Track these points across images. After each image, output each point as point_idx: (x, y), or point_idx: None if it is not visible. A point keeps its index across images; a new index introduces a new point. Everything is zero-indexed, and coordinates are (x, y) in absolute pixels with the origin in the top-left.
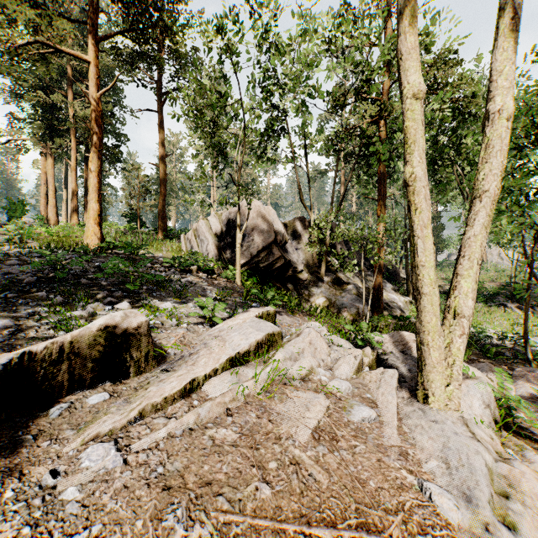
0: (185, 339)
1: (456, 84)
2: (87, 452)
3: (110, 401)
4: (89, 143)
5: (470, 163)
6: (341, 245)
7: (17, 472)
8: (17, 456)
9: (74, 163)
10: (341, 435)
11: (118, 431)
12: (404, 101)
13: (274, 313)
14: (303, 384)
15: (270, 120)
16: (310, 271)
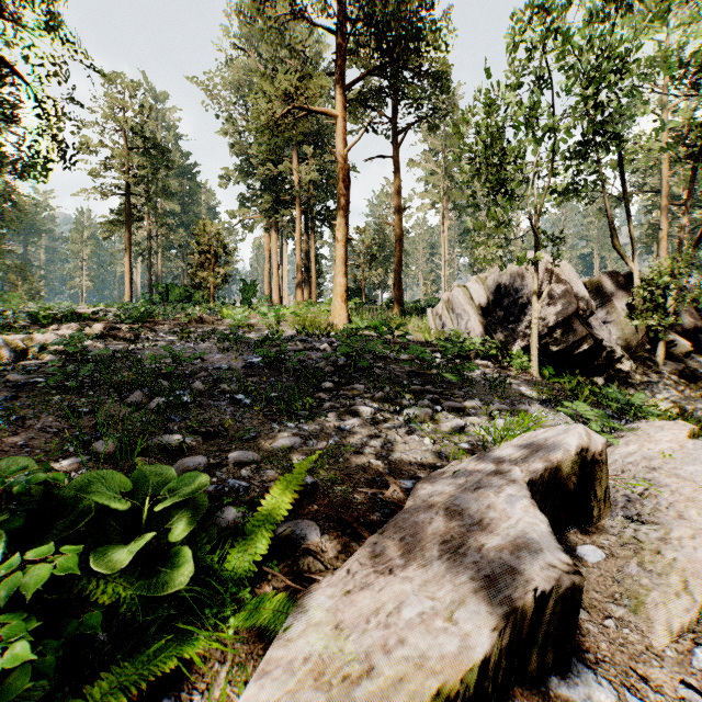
0: None
1: None
2: (701, 660)
3: (612, 562)
4: (314, 210)
5: None
6: (689, 312)
7: (626, 667)
8: (591, 635)
9: (298, 235)
10: None
11: (693, 626)
12: None
13: (695, 433)
14: None
15: (598, 127)
16: (632, 356)
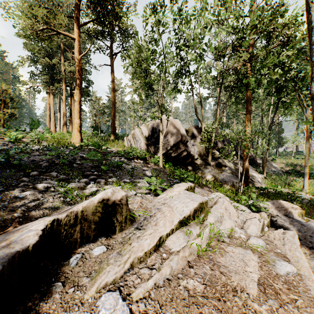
0: (142, 204)
1: (301, 37)
2: (101, 300)
3: (107, 253)
4: (72, 86)
5: (307, 89)
6: (220, 142)
7: None
8: (53, 301)
9: (64, 97)
10: (278, 288)
11: (118, 280)
12: (313, 34)
13: (194, 187)
14: (230, 240)
15: (181, 66)
16: (202, 158)
